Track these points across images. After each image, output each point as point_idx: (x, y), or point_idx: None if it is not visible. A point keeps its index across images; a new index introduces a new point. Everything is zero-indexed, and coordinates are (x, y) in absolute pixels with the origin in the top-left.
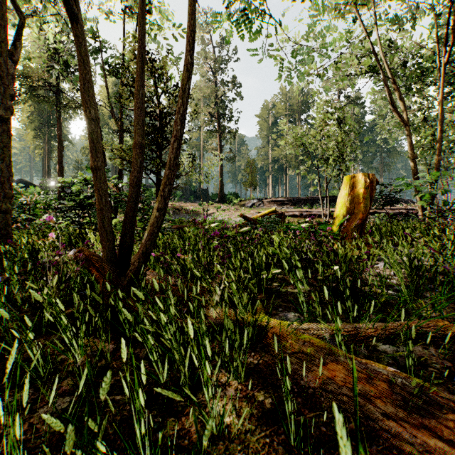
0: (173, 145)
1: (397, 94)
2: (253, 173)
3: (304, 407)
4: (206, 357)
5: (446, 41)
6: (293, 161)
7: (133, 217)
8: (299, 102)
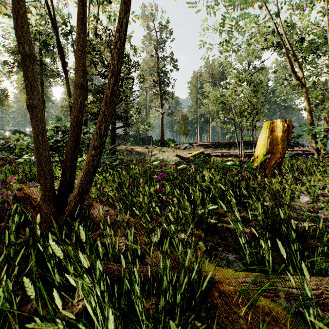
0: (110, 80)
1: (297, 62)
2: (185, 124)
3: None
4: None
5: None
6: (215, 115)
7: (73, 156)
8: (219, 72)
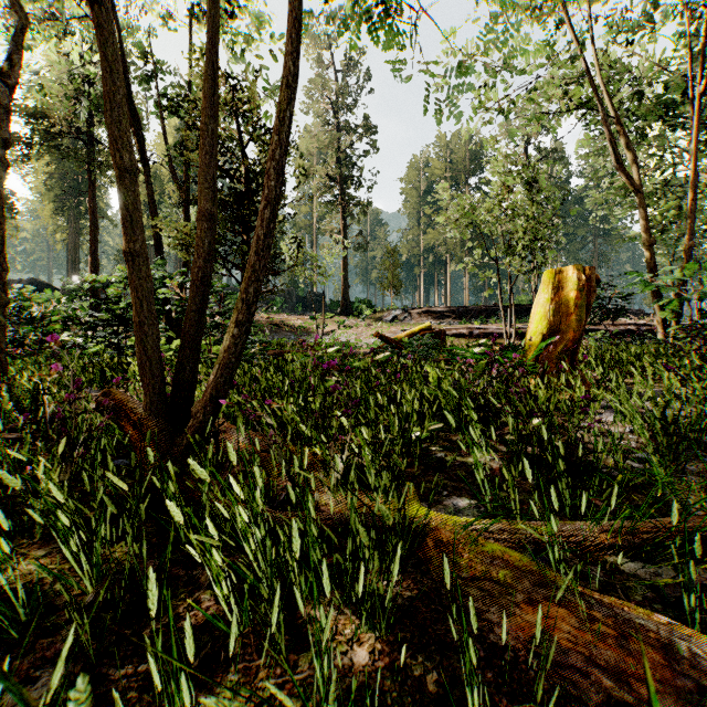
0: (263, 213)
1: (624, 143)
2: (395, 268)
3: (499, 689)
4: (318, 585)
5: (702, 58)
6: (457, 249)
7: (196, 337)
8: (467, 158)
